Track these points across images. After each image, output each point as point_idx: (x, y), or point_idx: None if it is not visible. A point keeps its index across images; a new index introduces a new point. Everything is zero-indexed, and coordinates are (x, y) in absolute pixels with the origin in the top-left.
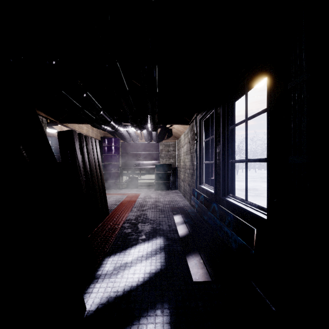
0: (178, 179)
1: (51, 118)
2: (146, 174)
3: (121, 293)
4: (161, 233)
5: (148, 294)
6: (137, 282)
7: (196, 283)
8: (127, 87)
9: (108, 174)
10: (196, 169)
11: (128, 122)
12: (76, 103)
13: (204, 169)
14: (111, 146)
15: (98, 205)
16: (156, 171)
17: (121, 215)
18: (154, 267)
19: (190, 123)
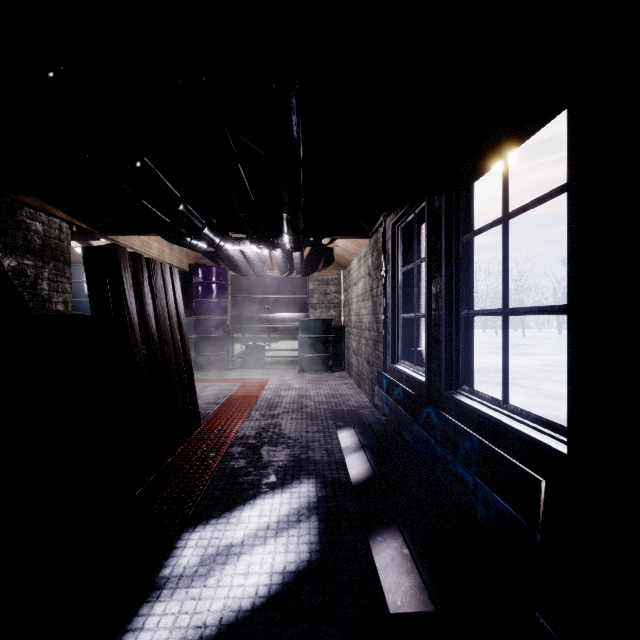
0: (346, 349)
1: (81, 223)
2: (281, 339)
3: (212, 630)
4: (310, 468)
5: (278, 634)
6: (253, 598)
7: (396, 617)
8: (234, 146)
9: (204, 340)
10: (384, 331)
11: (242, 232)
12: (123, 185)
13: (401, 330)
14: (211, 283)
15: (177, 407)
16: (301, 335)
17: (226, 426)
18: (294, 557)
19: (371, 235)
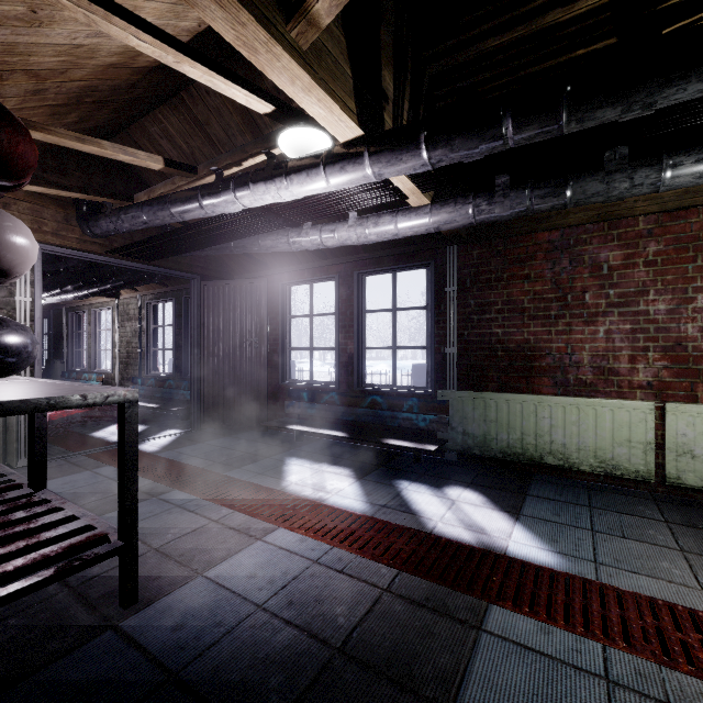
0: None
1: None
2: None
3: None
4: None
5: None
6: None
7: None
8: None
9: None
10: None
11: None
12: None
13: None
14: None
15: None
16: None
17: None
18: None
19: None
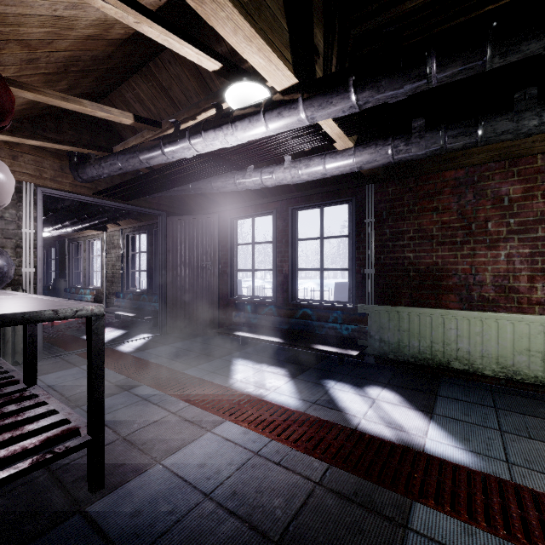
0: None
1: None
2: None
3: None
4: None
5: None
6: None
7: None
8: None
9: None
10: None
11: None
12: None
13: None
14: None
15: None
16: None
17: None
18: None
19: None
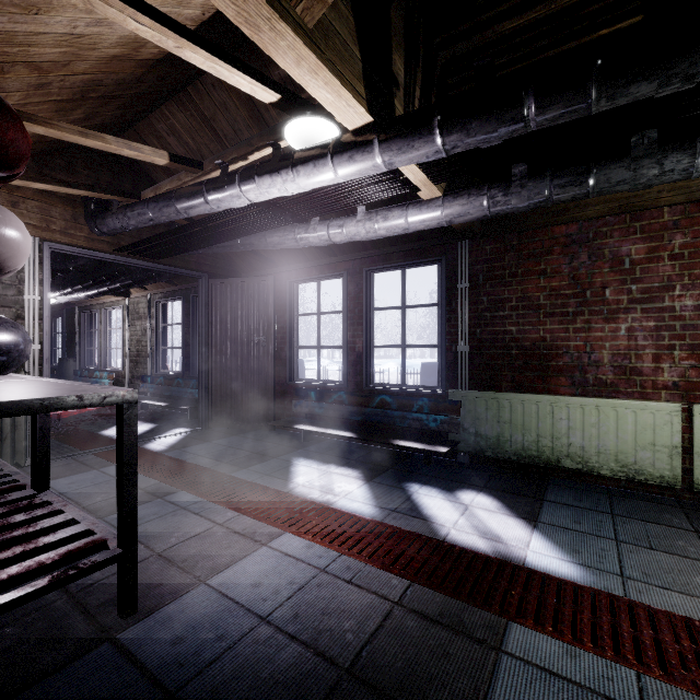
0: None
1: None
2: None
3: None
4: None
5: None
6: None
7: None
8: None
9: None
10: None
11: None
12: None
13: None
14: None
15: None
16: None
17: None
18: None
19: None
